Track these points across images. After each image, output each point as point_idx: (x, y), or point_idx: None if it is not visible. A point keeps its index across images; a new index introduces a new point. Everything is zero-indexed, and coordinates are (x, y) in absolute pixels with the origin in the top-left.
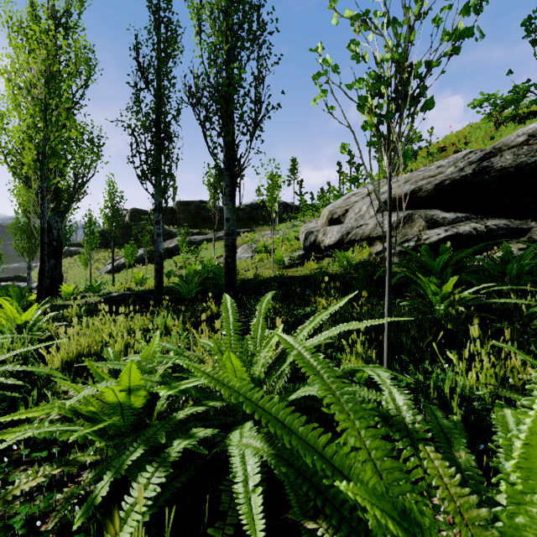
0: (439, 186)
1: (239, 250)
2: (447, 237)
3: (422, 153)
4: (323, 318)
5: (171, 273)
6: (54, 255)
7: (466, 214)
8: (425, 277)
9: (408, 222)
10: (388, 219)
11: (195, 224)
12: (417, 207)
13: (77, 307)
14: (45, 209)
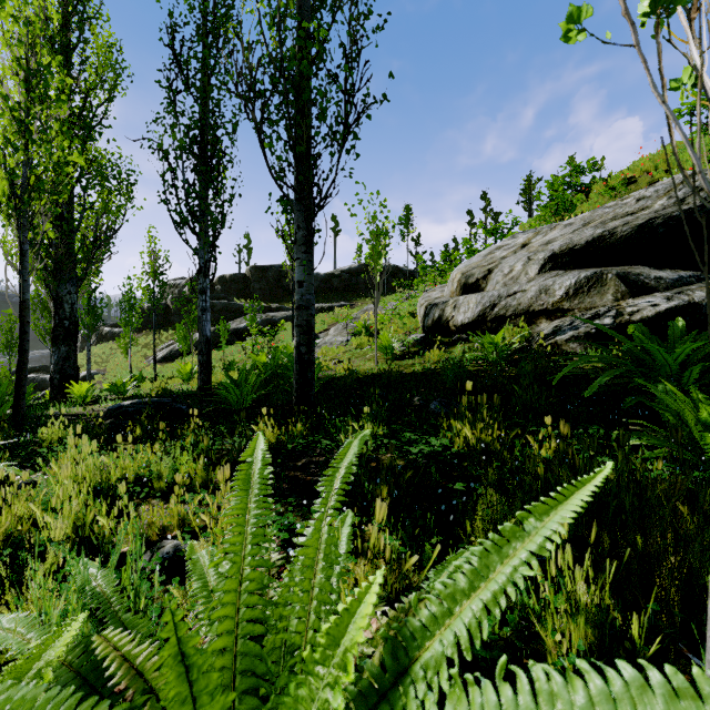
0: (644, 228)
1: (331, 331)
2: (673, 310)
3: (598, 189)
4: (518, 573)
5: (232, 364)
6: (66, 340)
7: (693, 272)
8: (655, 382)
9: (595, 286)
10: None
11: (274, 296)
12: (606, 263)
13: (61, 425)
14: (27, 271)
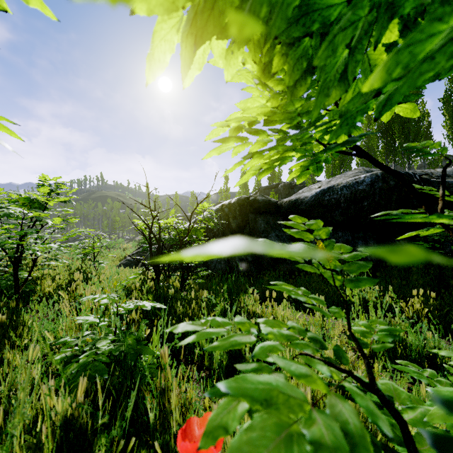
0: None
1: None
2: None
3: None
4: None
5: None
6: None
7: None
8: None
9: None
10: None
11: None
12: None
13: None
14: None
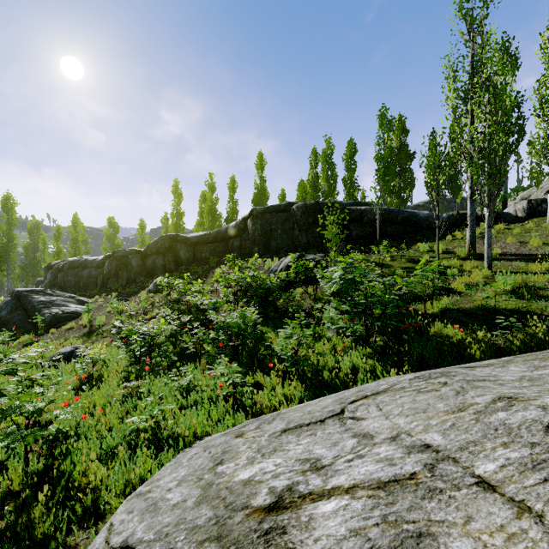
0: None
1: None
2: None
3: None
4: None
5: None
6: None
7: None
8: None
9: None
10: (537, 195)
11: None
12: None
13: None
14: None
